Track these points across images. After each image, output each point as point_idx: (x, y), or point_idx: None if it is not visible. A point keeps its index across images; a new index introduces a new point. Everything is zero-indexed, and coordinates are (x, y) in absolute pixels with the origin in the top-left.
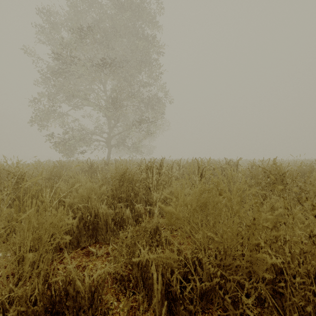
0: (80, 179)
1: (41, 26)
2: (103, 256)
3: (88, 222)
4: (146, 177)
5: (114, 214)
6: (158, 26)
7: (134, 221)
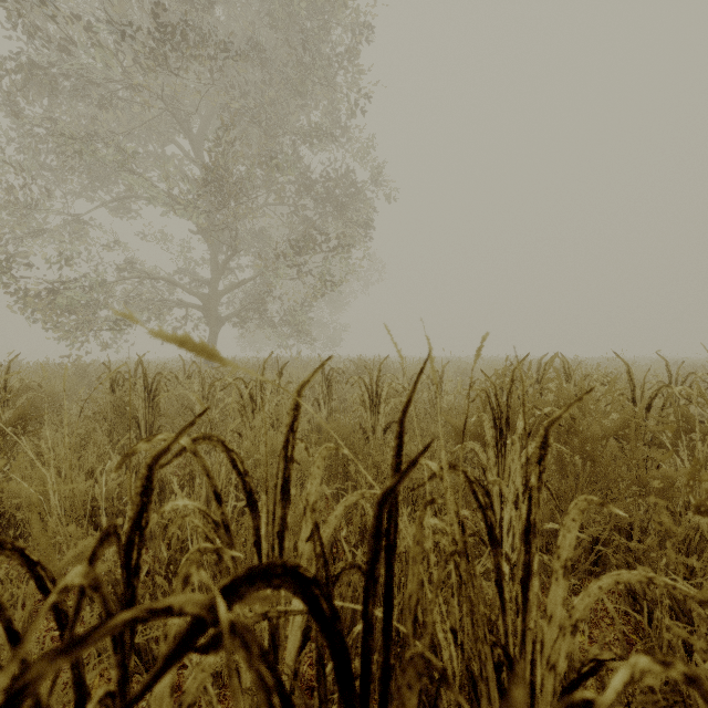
0: None
1: None
2: None
3: None
4: None
5: None
6: None
7: None
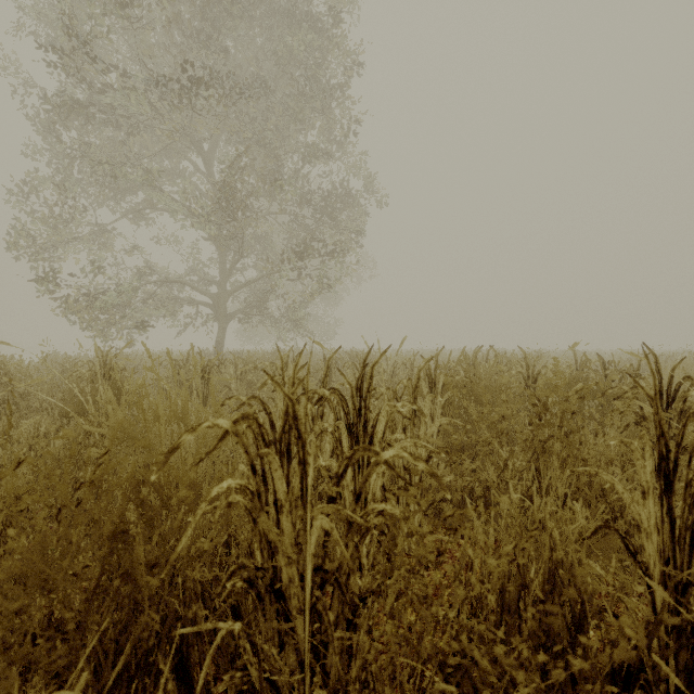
0: None
1: None
2: None
3: None
4: (251, 505)
5: None
6: None
7: None
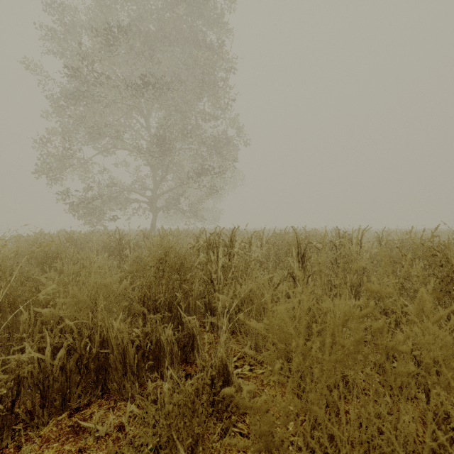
0: (87, 266)
1: (50, 28)
2: (112, 434)
3: (86, 357)
4: (207, 260)
5: (143, 335)
6: (227, 29)
7: (181, 346)
